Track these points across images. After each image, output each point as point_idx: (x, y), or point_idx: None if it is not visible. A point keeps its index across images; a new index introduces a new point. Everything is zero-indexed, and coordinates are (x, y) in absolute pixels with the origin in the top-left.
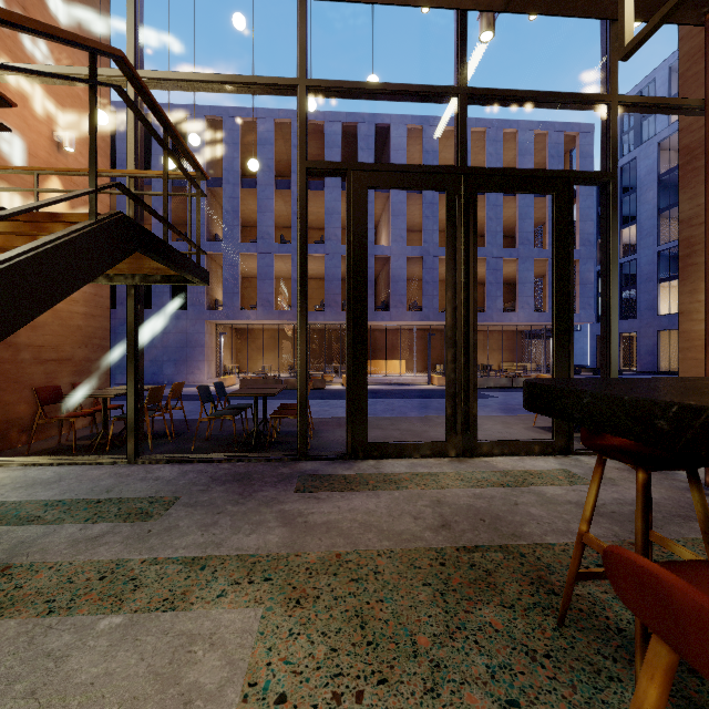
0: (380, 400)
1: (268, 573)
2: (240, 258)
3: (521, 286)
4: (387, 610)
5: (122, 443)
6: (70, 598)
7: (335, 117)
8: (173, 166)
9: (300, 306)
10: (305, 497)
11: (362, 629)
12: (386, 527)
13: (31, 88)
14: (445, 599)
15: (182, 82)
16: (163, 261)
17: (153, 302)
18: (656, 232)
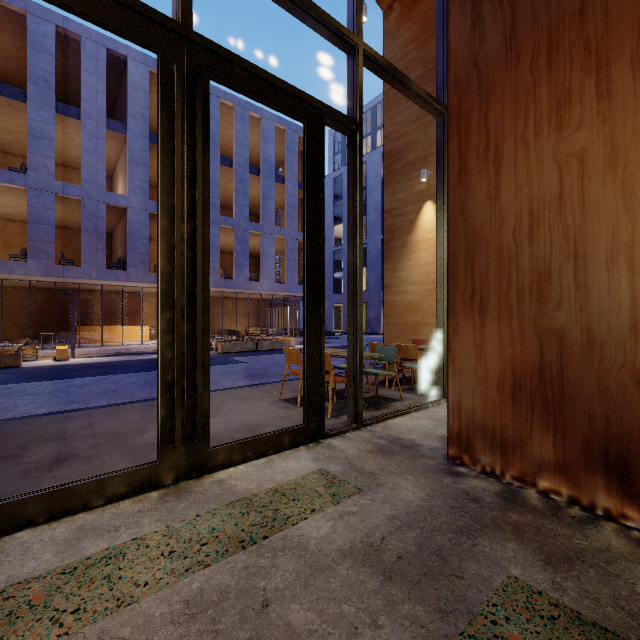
0: (103, 377)
1: None
2: None
3: (265, 258)
4: None
5: None
6: None
7: (44, 14)
8: None
9: None
10: None
11: None
12: None
13: None
14: None
15: None
16: None
17: None
18: None
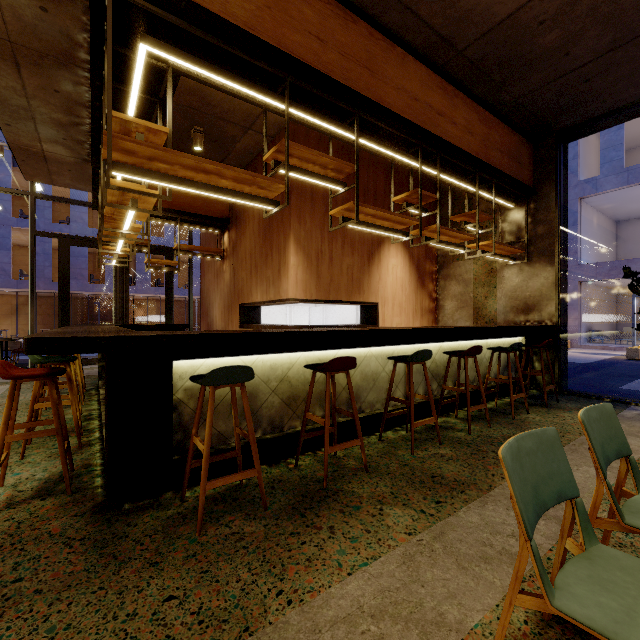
0: None
1: None
2: None
3: None
4: None
5: None
6: None
7: None
8: None
9: (31, 297)
10: None
11: None
12: None
13: None
14: None
15: None
16: None
17: None
18: None
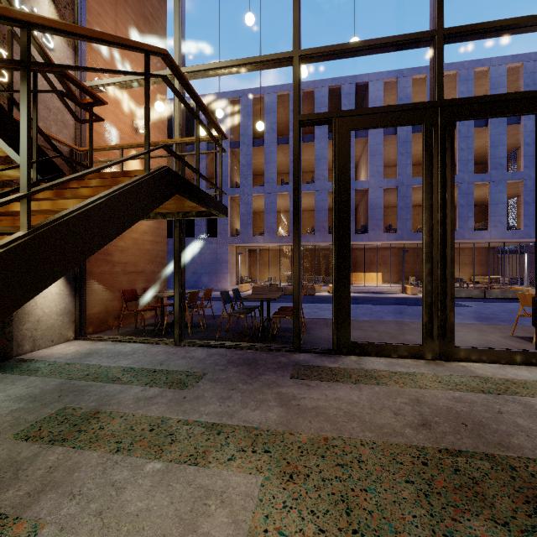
0: (360, 305)
1: (267, 446)
2: (252, 198)
3: (493, 207)
4: (370, 501)
5: (172, 330)
6: (130, 442)
7: (322, 84)
8: (204, 134)
9: (295, 230)
10: (298, 384)
11: (348, 516)
12: (367, 419)
13: (120, 94)
14: (430, 501)
15: (209, 71)
16: (195, 201)
17: (195, 233)
18: None
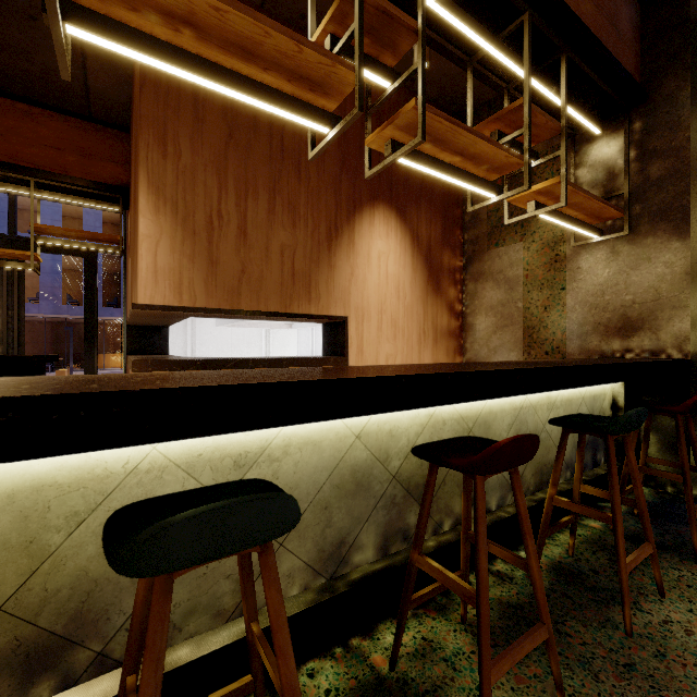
0: None
1: None
2: None
3: None
4: None
5: None
6: None
7: None
8: None
9: None
10: None
11: None
12: None
13: None
14: None
15: None
16: None
17: None
18: None
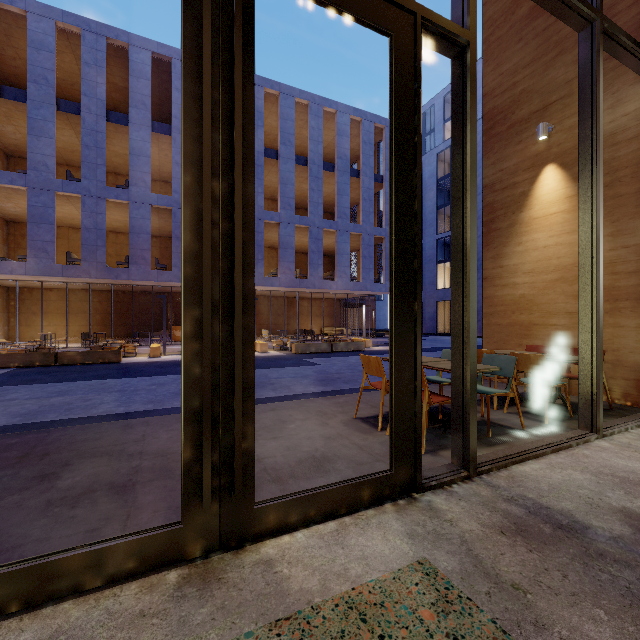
0: None
1: None
2: (3, 192)
3: (339, 256)
4: None
5: None
6: None
7: (142, 44)
8: None
9: None
10: None
11: None
12: None
13: None
14: None
15: None
16: None
17: None
18: (436, 223)
